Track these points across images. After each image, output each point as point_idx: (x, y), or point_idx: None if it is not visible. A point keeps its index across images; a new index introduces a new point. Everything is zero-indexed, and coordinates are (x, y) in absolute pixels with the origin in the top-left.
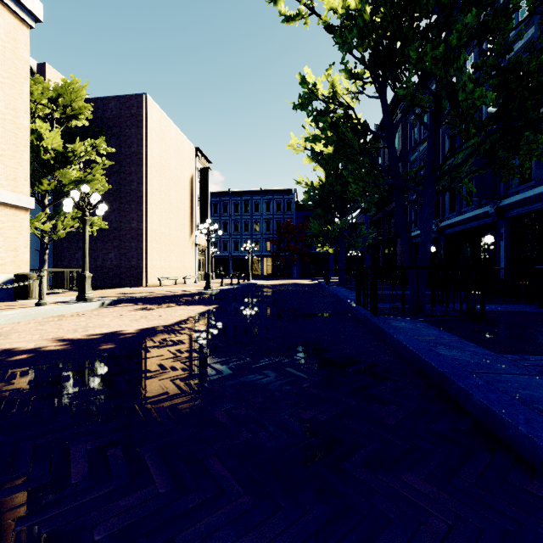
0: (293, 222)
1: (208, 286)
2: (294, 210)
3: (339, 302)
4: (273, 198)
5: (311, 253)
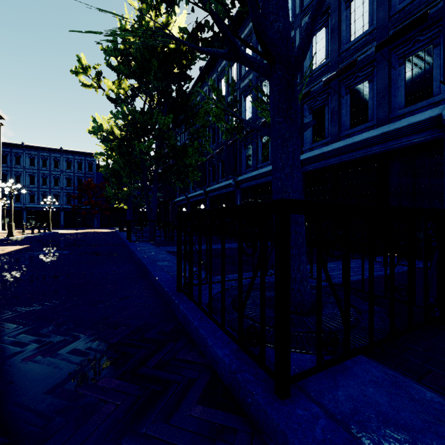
0: (94, 181)
1: (11, 234)
2: (96, 171)
3: (121, 240)
4: (74, 158)
5: (111, 207)
